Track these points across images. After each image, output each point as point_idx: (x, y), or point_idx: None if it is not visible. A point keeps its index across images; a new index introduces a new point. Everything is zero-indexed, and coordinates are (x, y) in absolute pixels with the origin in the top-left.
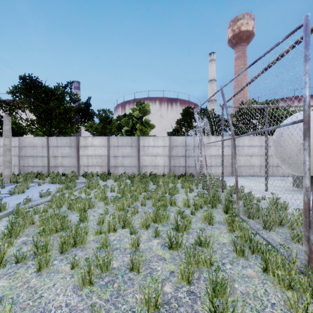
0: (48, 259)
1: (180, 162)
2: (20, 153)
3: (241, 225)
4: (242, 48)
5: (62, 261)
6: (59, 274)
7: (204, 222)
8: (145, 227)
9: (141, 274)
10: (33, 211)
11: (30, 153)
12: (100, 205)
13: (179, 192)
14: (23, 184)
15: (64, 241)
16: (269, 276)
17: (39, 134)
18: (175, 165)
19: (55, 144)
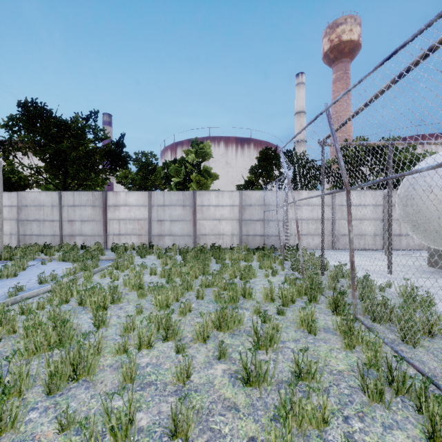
0: (17, 412)
1: (256, 228)
2: (20, 216)
3: (367, 338)
4: (343, 66)
5: (46, 413)
6: None
7: (301, 329)
8: (201, 338)
9: None
10: (20, 309)
11: (34, 216)
12: (132, 297)
13: (255, 276)
14: (17, 263)
15: (55, 371)
16: None
17: (50, 188)
18: (248, 233)
19: (71, 202)
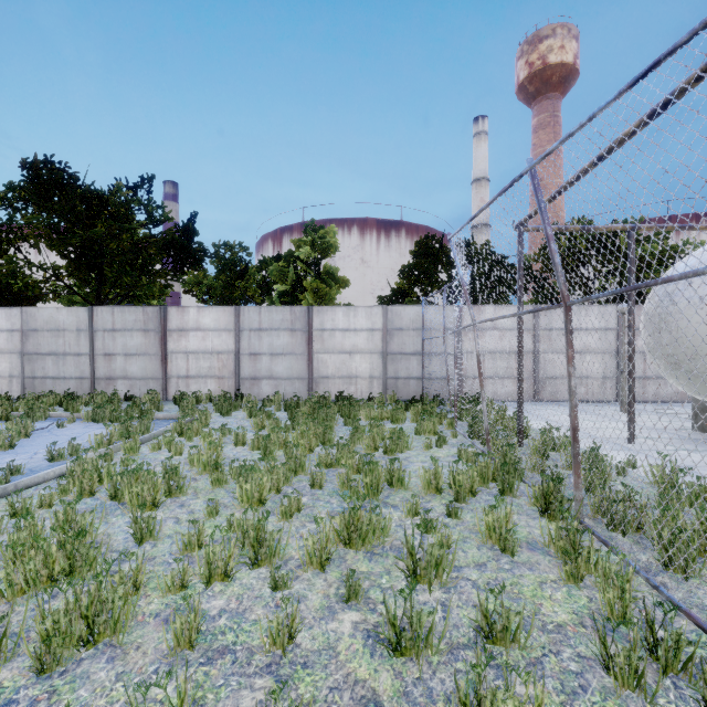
0: None
1: (410, 367)
2: (25, 347)
3: (606, 564)
4: (550, 105)
5: None
6: None
7: (488, 544)
8: (317, 562)
9: None
10: (10, 508)
11: (49, 347)
12: (203, 484)
13: (410, 447)
14: (15, 425)
15: (54, 629)
16: None
17: (76, 302)
18: (397, 374)
19: (109, 323)
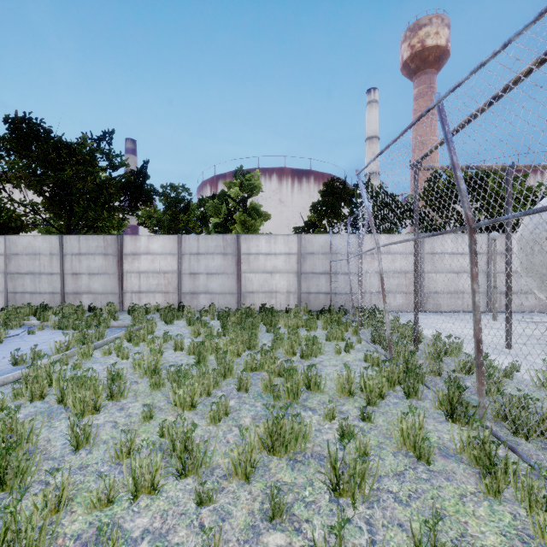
0: None
1: (320, 284)
2: (8, 268)
3: (529, 481)
4: (427, 78)
5: None
6: None
7: (402, 450)
8: (241, 472)
9: None
10: None
11: (27, 268)
12: (143, 387)
13: (322, 352)
14: None
15: None
16: None
17: (52, 232)
18: (309, 290)
19: (76, 249)
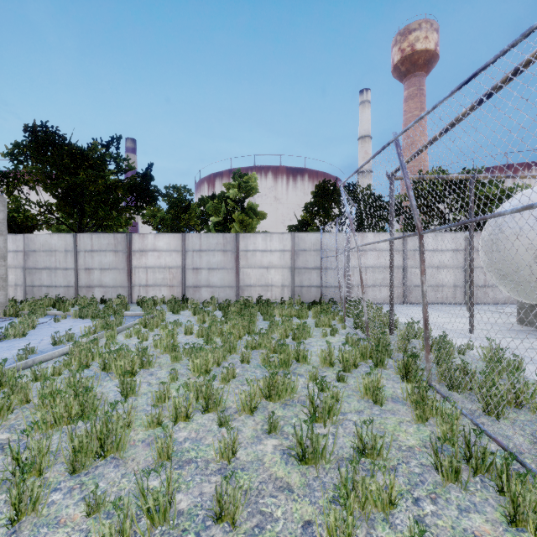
0: (38, 493)
1: (312, 278)
2: (27, 263)
3: (442, 409)
4: (417, 81)
5: (70, 495)
6: (59, 529)
7: (365, 398)
8: (248, 409)
9: (239, 528)
10: (33, 375)
11: (44, 263)
12: (165, 360)
13: (311, 336)
14: (25, 320)
15: (79, 447)
16: (523, 534)
17: (62, 230)
18: (302, 283)
19: (88, 246)
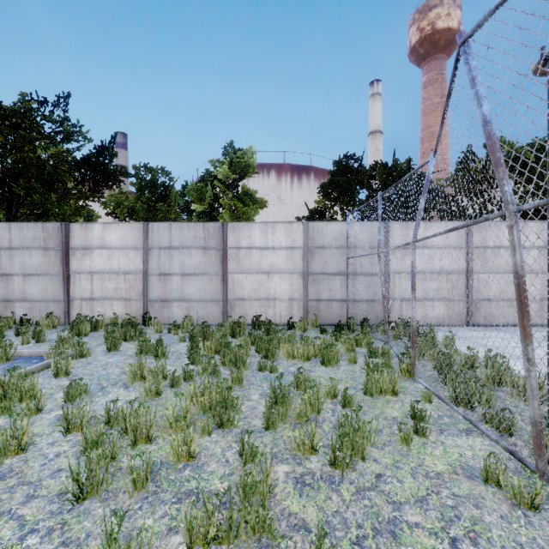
0: None
1: (333, 288)
2: None
3: None
4: (437, 64)
5: None
6: None
7: None
8: None
9: None
10: None
11: None
12: None
13: (373, 441)
14: None
15: None
16: None
17: None
18: (319, 296)
19: (5, 241)
